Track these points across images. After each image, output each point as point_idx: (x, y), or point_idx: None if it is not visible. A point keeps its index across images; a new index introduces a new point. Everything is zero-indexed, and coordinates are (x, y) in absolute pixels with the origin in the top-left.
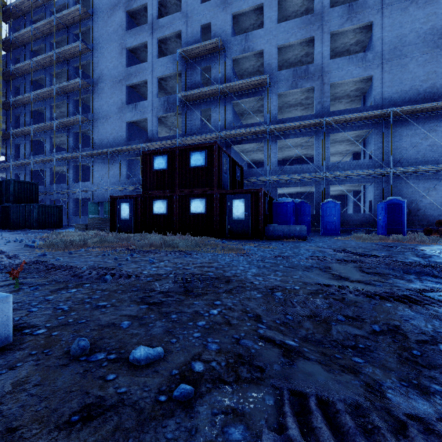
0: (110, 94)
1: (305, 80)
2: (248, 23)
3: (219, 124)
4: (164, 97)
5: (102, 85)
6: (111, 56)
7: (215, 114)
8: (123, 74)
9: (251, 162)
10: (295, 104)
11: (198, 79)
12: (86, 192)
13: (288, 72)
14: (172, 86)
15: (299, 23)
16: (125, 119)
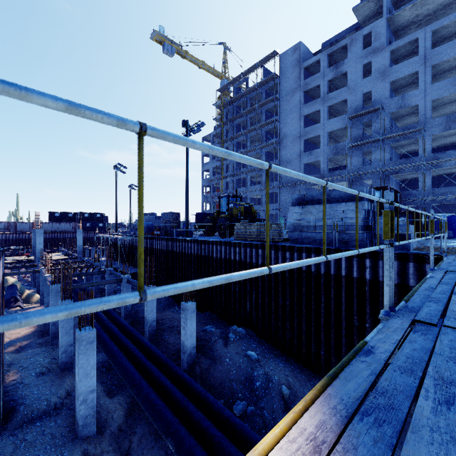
0: (291, 147)
1: None
2: (403, 81)
3: (379, 161)
4: (333, 145)
5: (286, 142)
6: (292, 122)
7: (375, 154)
8: (302, 133)
9: (404, 180)
10: (450, 135)
11: (361, 131)
12: (275, 210)
13: (441, 118)
14: (335, 133)
15: (452, 81)
16: (303, 162)
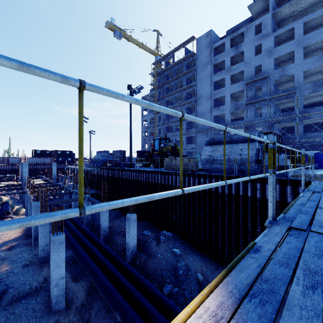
0: (205, 104)
1: (322, 87)
2: (283, 57)
3: (266, 114)
4: (234, 103)
5: (201, 100)
6: (205, 86)
7: (263, 109)
8: (212, 94)
9: (284, 128)
10: (316, 96)
11: (253, 93)
12: (193, 148)
13: (310, 84)
14: (235, 94)
15: (317, 58)
16: (213, 114)
